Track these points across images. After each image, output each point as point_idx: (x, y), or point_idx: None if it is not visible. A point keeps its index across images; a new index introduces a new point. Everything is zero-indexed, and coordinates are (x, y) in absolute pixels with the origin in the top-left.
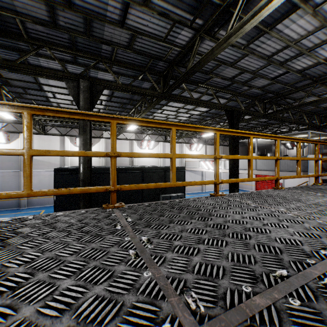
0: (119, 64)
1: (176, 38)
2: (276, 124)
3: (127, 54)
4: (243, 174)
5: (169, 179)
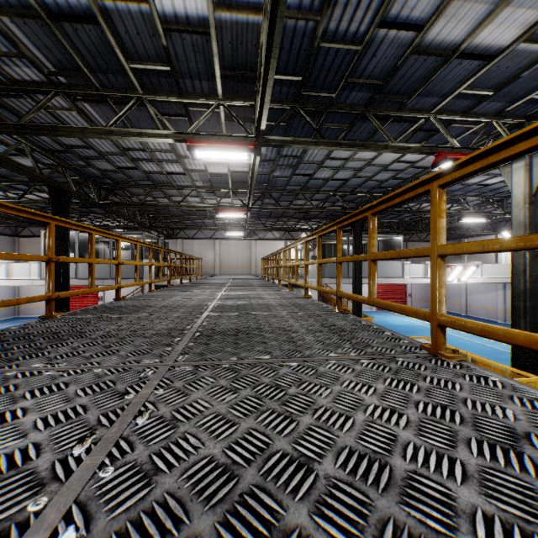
0: None
1: (7, 65)
2: (101, 215)
3: None
4: (35, 288)
5: None
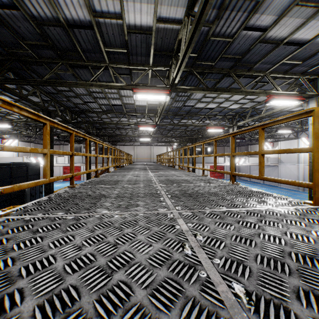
0: (60, 103)
1: (95, 109)
2: None
3: (68, 103)
4: None
5: (30, 172)
